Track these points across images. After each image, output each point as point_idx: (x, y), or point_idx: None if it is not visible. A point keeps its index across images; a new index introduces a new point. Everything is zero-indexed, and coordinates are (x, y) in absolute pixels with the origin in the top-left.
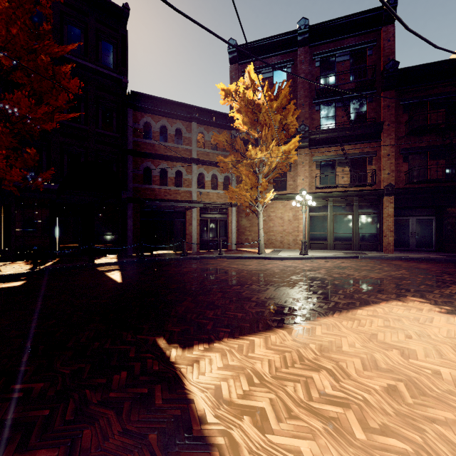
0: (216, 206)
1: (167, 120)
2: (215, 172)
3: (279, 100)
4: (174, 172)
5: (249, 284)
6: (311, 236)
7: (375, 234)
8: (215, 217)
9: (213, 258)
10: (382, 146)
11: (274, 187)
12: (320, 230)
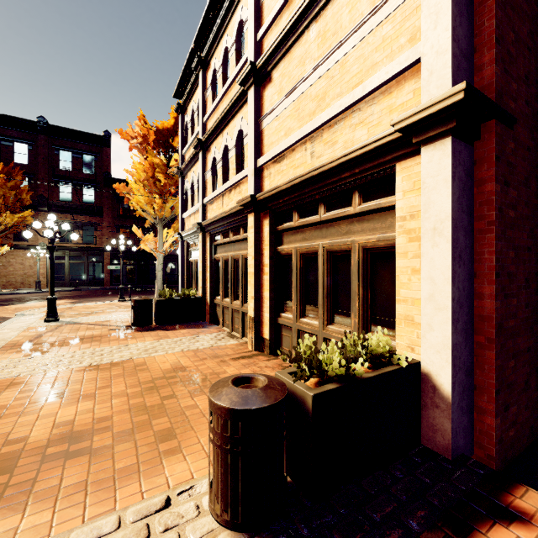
0: None
1: None
2: None
3: (14, 182)
4: None
5: None
6: None
7: (100, 275)
8: None
9: None
10: (104, 221)
11: (15, 238)
12: (60, 273)
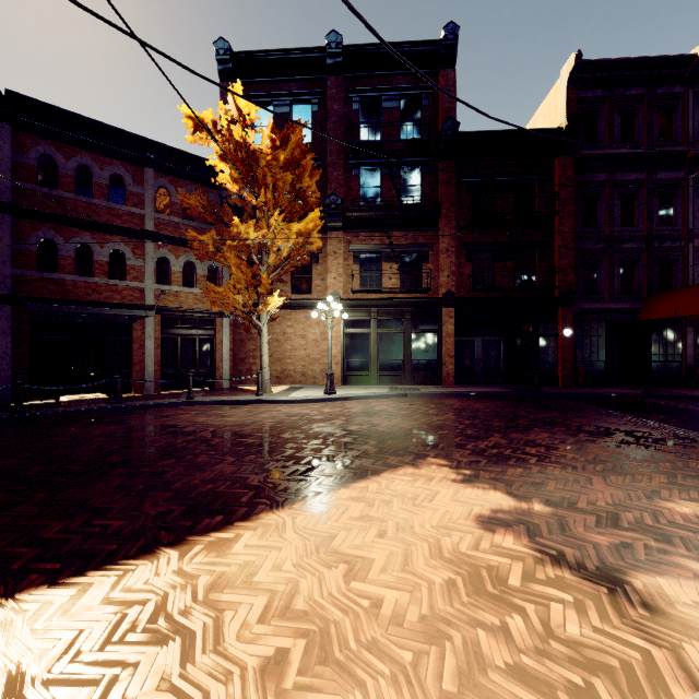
0: (194, 315)
1: (91, 157)
2: (191, 258)
3: (289, 149)
4: (108, 252)
5: (195, 454)
6: (347, 364)
7: (433, 361)
8: (192, 334)
9: (175, 405)
10: (441, 237)
11: (293, 288)
12: (361, 355)
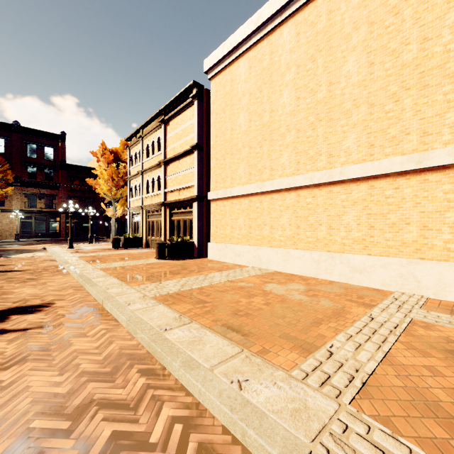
0: None
1: None
2: None
3: (2, 168)
4: None
5: None
6: (22, 232)
7: (58, 230)
8: None
9: None
10: (60, 193)
11: None
12: (28, 229)
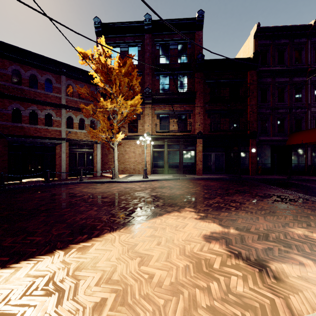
0: (84, 142)
1: (36, 71)
2: (82, 116)
3: (126, 67)
4: (44, 114)
5: (80, 206)
6: (153, 165)
7: (192, 163)
8: (83, 151)
9: (74, 183)
10: (196, 107)
11: (129, 130)
12: (160, 161)
